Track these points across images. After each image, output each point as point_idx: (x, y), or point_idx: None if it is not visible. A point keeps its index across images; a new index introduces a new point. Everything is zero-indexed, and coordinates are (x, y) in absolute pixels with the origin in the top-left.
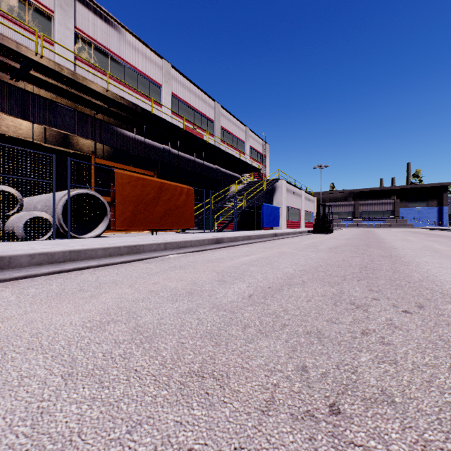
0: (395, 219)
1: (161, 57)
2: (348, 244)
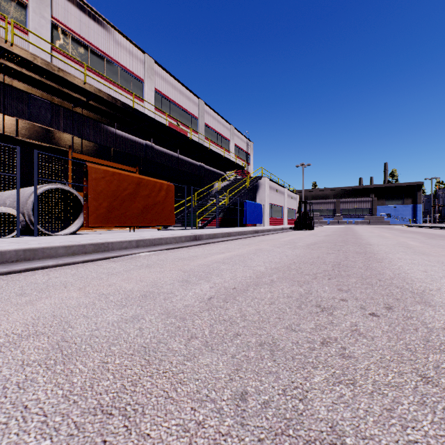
0: (373, 216)
1: (144, 52)
2: (326, 240)
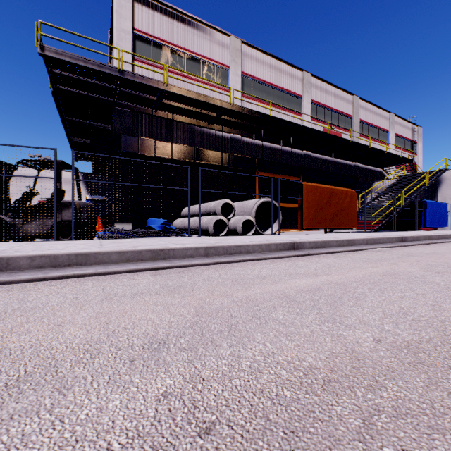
0: None
1: (302, 70)
2: None
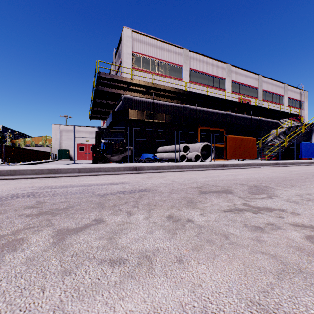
0: None
1: (225, 63)
2: None
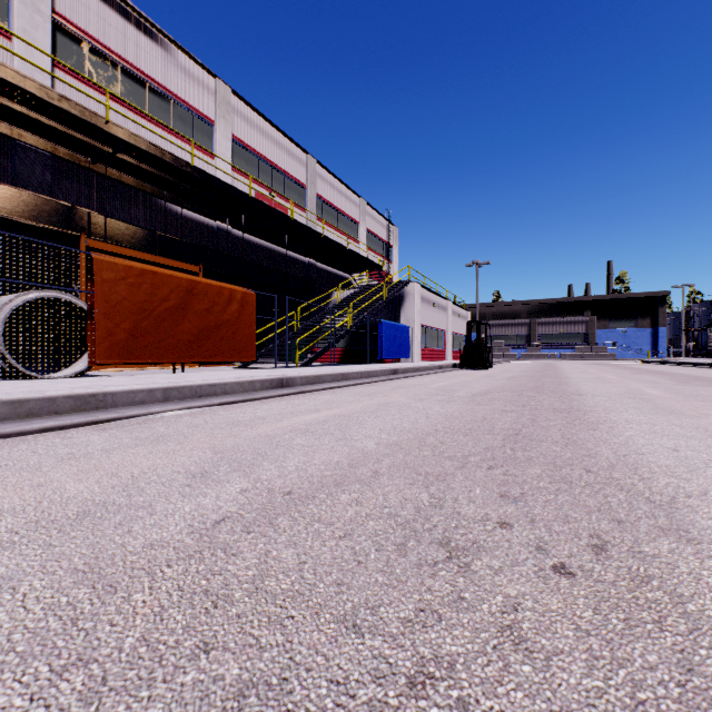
0: (590, 346)
1: (214, 75)
2: (507, 387)
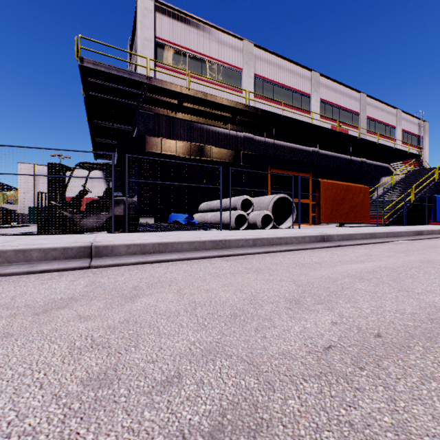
0: None
1: (311, 70)
2: None
